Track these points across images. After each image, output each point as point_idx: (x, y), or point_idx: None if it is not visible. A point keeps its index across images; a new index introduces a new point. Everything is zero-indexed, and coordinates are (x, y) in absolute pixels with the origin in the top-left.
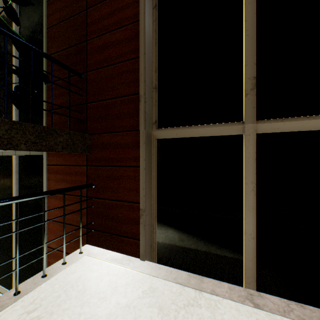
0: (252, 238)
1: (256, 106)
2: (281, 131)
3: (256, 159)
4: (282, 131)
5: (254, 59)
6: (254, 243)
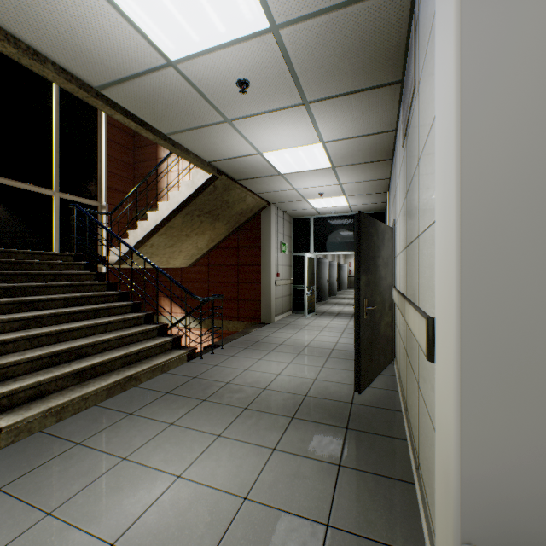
0: None
1: None
2: (5, 184)
3: None
4: (5, 184)
5: None
6: None
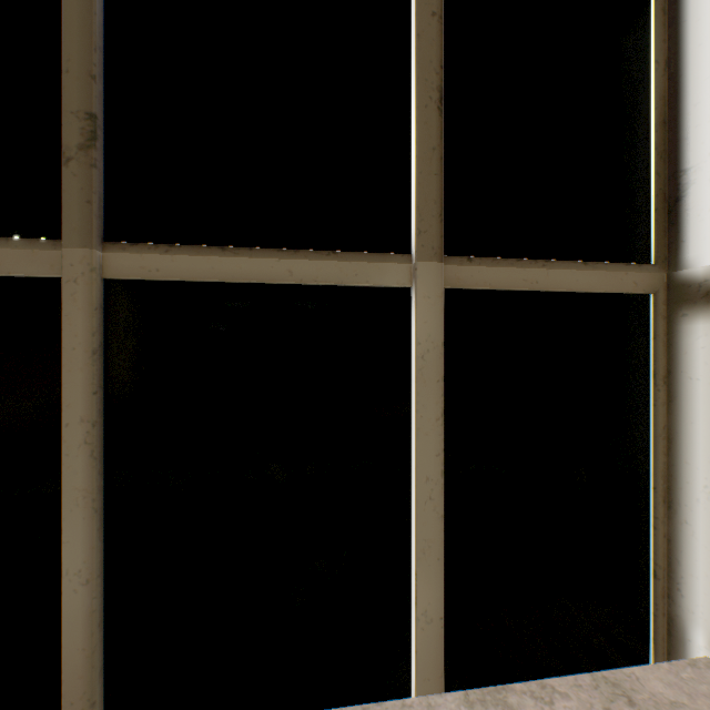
0: (85, 584)
1: (106, 202)
2: (167, 278)
3: (108, 351)
4: (169, 279)
5: (91, 63)
6: (90, 596)
